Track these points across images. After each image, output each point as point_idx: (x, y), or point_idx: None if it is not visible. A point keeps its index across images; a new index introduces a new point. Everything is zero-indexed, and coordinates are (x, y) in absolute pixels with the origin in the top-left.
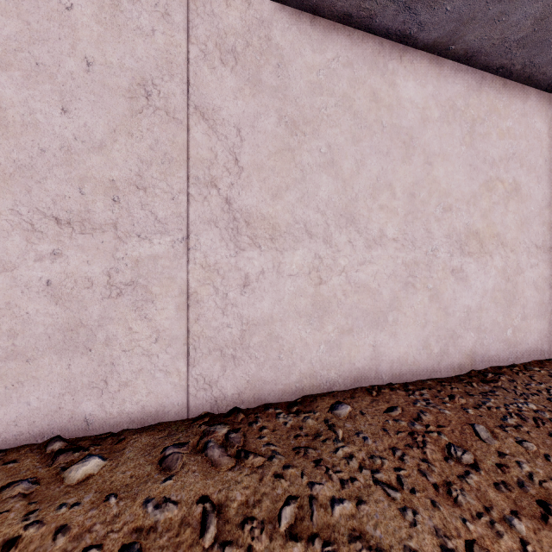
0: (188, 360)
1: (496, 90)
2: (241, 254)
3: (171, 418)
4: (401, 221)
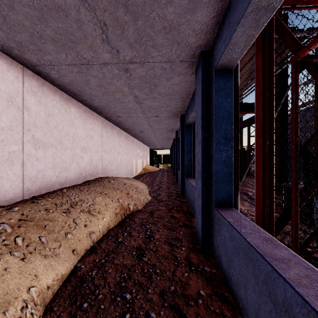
0: (23, 182)
1: (89, 112)
2: (36, 151)
3: (19, 201)
4: (71, 143)
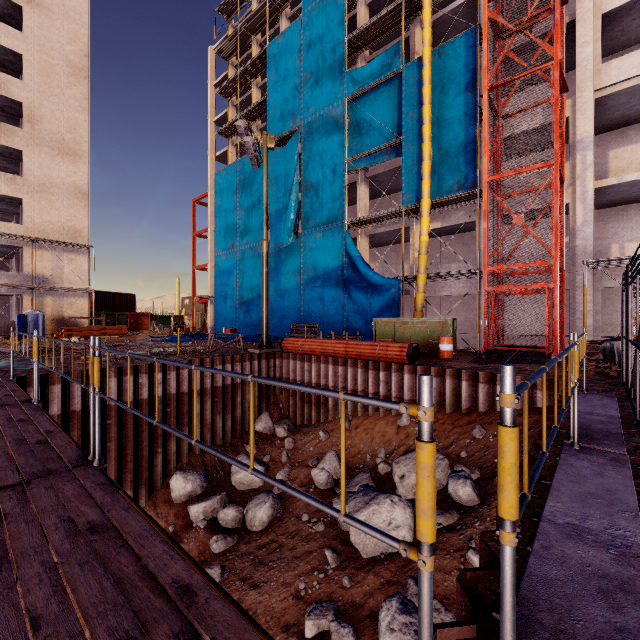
0: None
1: None
2: None
3: None
4: None
